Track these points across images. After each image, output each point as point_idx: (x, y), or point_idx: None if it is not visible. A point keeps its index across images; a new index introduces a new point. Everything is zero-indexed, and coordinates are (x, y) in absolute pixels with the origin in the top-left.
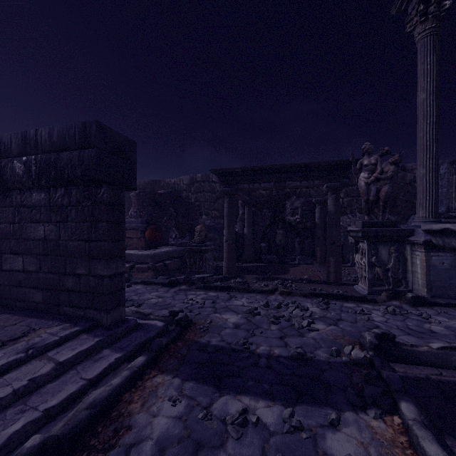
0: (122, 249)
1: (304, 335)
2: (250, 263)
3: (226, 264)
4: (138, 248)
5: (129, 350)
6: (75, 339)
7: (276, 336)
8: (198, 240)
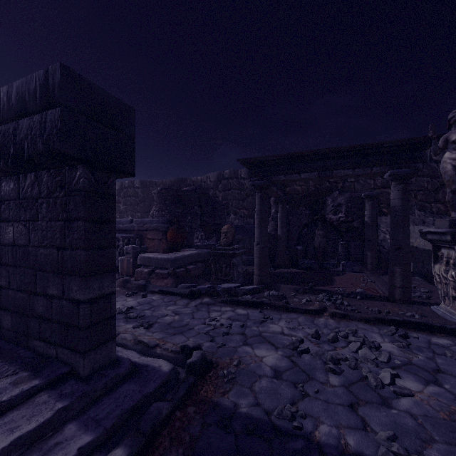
0: (110, 259)
1: (390, 404)
2: (284, 268)
3: (258, 272)
4: (159, 250)
5: (107, 426)
6: (25, 404)
7: (342, 401)
8: (224, 242)
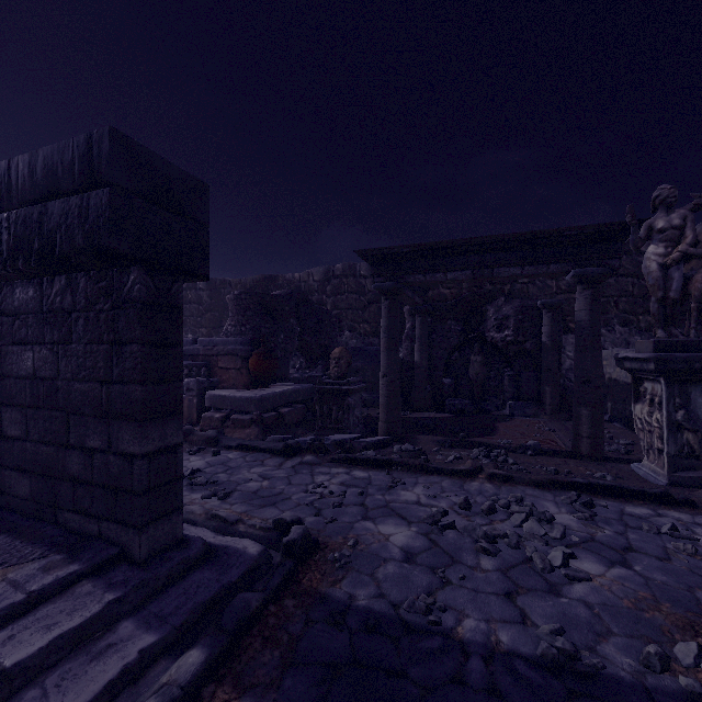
0: (175, 397)
1: (560, 592)
2: (424, 412)
3: (385, 416)
4: (237, 385)
5: (176, 623)
6: (63, 596)
7: (495, 590)
8: (335, 373)
